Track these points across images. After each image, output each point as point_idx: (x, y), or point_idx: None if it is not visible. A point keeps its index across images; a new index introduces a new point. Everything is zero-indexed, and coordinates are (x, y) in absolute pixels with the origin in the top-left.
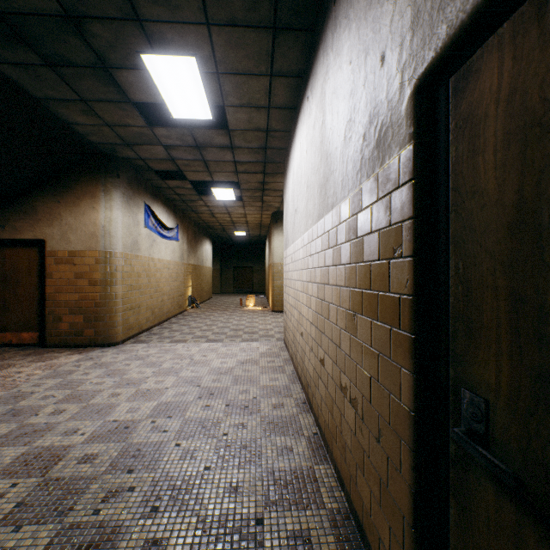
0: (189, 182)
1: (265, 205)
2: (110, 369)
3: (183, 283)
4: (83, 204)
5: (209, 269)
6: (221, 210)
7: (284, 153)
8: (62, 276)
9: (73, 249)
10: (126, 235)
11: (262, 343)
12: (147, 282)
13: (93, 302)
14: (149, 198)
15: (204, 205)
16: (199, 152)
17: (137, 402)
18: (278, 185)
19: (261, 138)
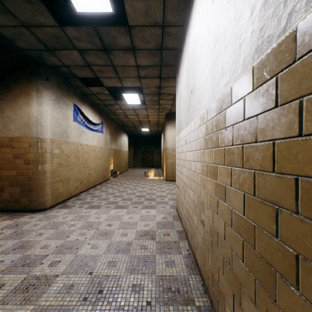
0: (106, 88)
1: (161, 108)
2: (22, 240)
3: (106, 161)
4: (20, 100)
5: (126, 152)
6: (131, 113)
7: (176, 54)
8: (4, 156)
9: (12, 136)
10: (55, 125)
11: (158, 210)
12: (76, 161)
13: (27, 176)
14: (78, 100)
15: (120, 109)
16: (108, 56)
17: (9, 306)
18: (170, 89)
19: (158, 37)
